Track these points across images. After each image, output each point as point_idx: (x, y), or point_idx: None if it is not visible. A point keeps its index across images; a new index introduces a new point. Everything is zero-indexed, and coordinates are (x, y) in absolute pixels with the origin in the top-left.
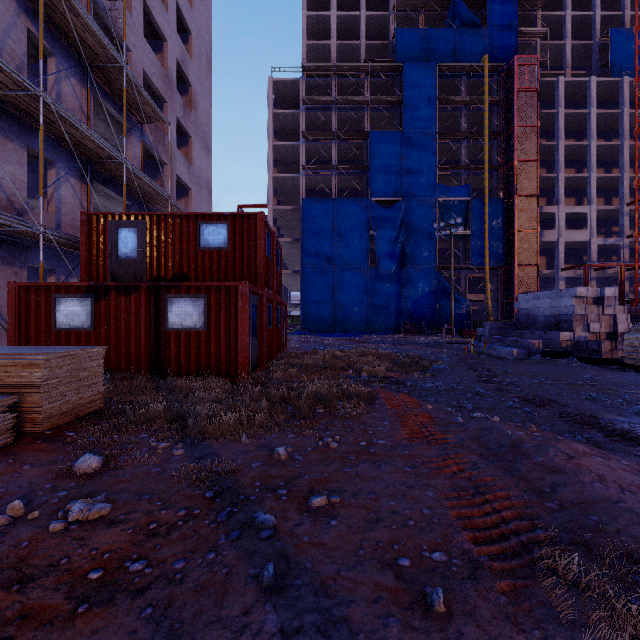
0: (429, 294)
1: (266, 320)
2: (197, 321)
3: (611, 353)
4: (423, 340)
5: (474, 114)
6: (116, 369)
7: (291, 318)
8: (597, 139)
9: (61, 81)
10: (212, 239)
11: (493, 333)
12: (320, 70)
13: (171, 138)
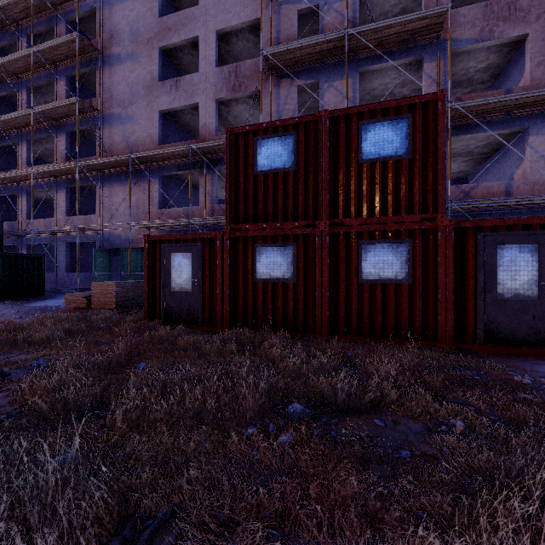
0: None
1: (250, 269)
2: None
3: None
4: None
5: None
6: None
7: None
8: None
9: (325, 95)
10: None
11: None
12: None
13: None
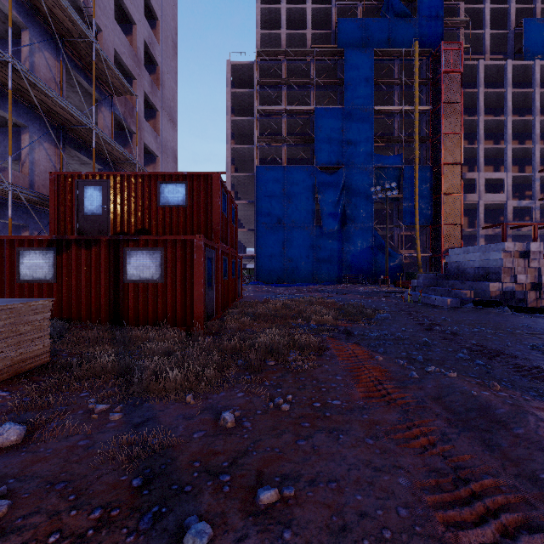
0: (367, 249)
1: (222, 272)
2: (154, 273)
3: (536, 302)
4: (362, 290)
5: (406, 93)
6: (77, 319)
7: (247, 270)
8: (512, 115)
9: (34, 53)
10: (171, 197)
11: (426, 284)
12: (272, 55)
13: (140, 111)
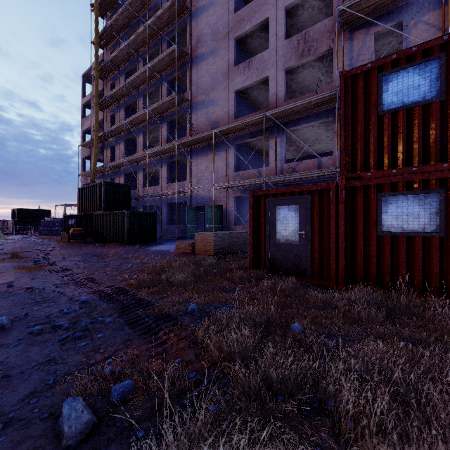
0: None
1: (372, 221)
2: None
3: None
4: None
5: None
6: None
7: None
8: None
9: (410, 33)
10: None
11: None
12: None
13: None
